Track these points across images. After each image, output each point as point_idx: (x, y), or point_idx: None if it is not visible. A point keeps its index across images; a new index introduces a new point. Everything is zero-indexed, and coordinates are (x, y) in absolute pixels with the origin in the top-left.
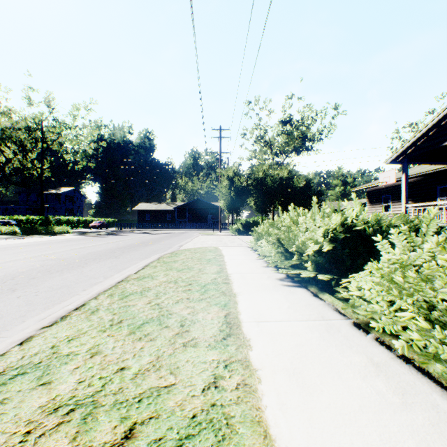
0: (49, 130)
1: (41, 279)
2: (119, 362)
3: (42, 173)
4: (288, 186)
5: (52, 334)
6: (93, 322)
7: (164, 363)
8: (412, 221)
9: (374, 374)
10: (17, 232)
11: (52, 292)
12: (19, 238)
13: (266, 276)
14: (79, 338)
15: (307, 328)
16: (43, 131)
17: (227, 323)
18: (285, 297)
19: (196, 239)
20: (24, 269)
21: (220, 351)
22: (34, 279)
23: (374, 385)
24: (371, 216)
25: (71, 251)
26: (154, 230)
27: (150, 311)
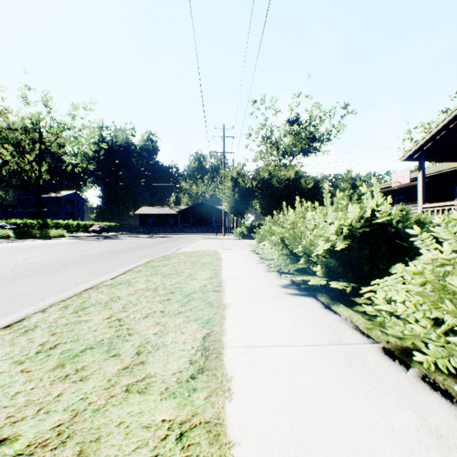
0: (47, 130)
1: (0, 285)
2: (5, 425)
3: (40, 175)
4: (295, 188)
5: None
6: (15, 347)
7: (79, 429)
8: (431, 222)
9: None
10: (11, 236)
11: (0, 303)
12: (9, 242)
13: (267, 283)
14: None
15: (318, 358)
16: (41, 132)
17: (203, 350)
18: (288, 309)
19: (197, 243)
20: None
21: (179, 402)
22: None
23: None
24: (395, 209)
25: (56, 255)
26: (155, 234)
27: (104, 329)
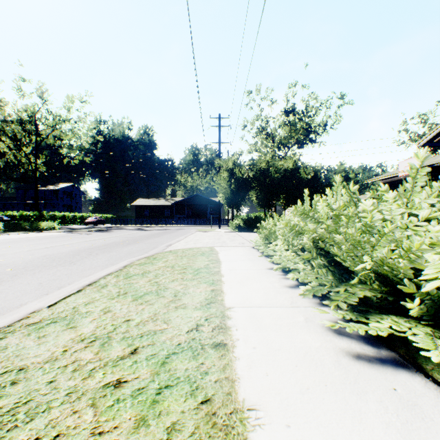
0: (42, 122)
1: None
2: None
3: (36, 168)
4: (294, 178)
5: None
6: None
7: None
8: None
9: None
10: (1, 229)
11: None
12: None
13: (302, 318)
14: None
15: None
16: (36, 124)
17: None
18: None
19: (190, 237)
20: None
21: None
22: None
23: None
24: None
25: (24, 253)
26: (150, 226)
27: None
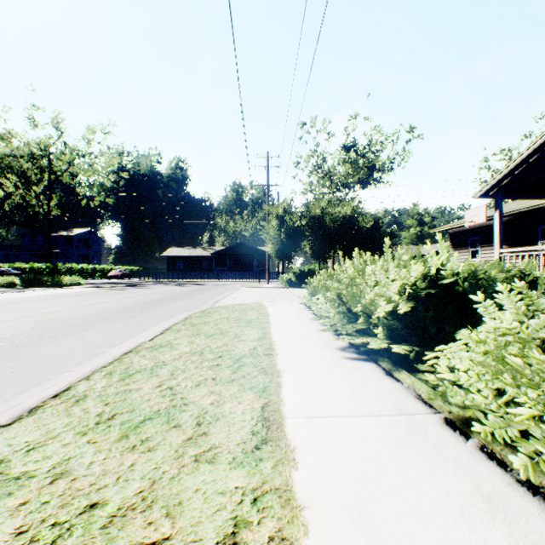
0: (57, 158)
1: (26, 347)
2: (91, 492)
3: (49, 211)
4: (352, 227)
5: (6, 439)
6: (72, 418)
7: (160, 494)
8: (509, 271)
9: (487, 517)
10: (17, 284)
11: (34, 368)
12: (17, 291)
13: (322, 345)
14: (44, 446)
15: (379, 429)
16: (51, 159)
17: (264, 420)
18: (347, 376)
19: (237, 293)
20: (9, 334)
21: (249, 471)
22: (17, 347)
23: (489, 541)
24: (463, 265)
25: (77, 309)
26: (186, 280)
27: (158, 399)
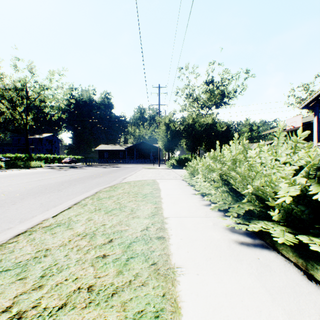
0: (31, 90)
1: None
2: None
3: (27, 122)
4: (212, 130)
5: None
6: None
7: None
8: None
9: None
10: (2, 166)
11: None
12: None
13: (211, 223)
14: None
15: None
16: (27, 91)
17: None
18: (261, 283)
19: (139, 172)
20: None
21: None
22: None
23: None
24: None
25: (24, 184)
26: (109, 164)
27: None
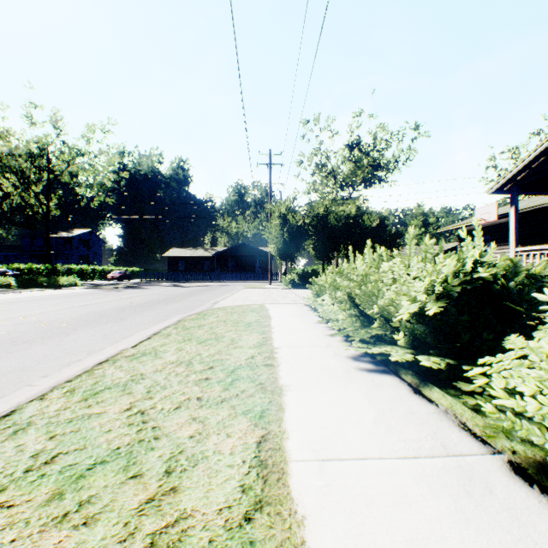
0: (56, 157)
1: None
2: None
3: (48, 211)
4: (357, 226)
5: None
6: None
7: None
8: (528, 270)
9: None
10: (12, 285)
11: None
12: (10, 292)
13: (332, 353)
14: None
15: (422, 481)
16: (49, 158)
17: (259, 466)
18: (366, 395)
19: (238, 294)
20: None
21: None
22: None
23: None
24: (499, 259)
25: (65, 311)
26: (187, 282)
27: (122, 429)
